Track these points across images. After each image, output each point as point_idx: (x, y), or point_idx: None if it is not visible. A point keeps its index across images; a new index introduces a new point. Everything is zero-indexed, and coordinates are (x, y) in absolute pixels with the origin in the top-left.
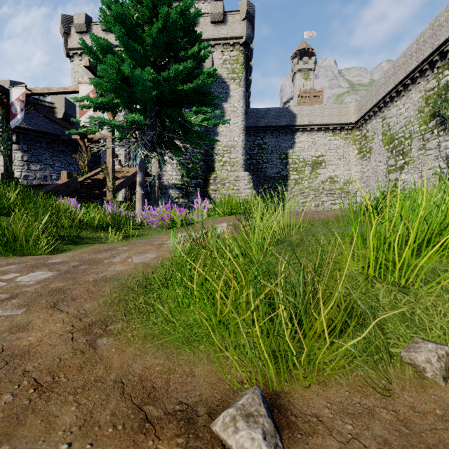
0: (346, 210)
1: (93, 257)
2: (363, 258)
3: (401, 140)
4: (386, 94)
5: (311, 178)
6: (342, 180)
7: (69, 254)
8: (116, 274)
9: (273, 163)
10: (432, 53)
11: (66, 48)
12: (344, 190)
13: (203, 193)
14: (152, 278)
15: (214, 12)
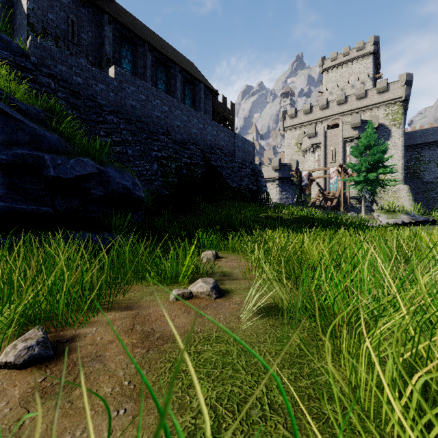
0: None
1: None
2: None
3: None
4: None
5: None
6: None
7: None
8: None
9: (430, 170)
10: None
11: (283, 128)
12: None
13: (371, 200)
14: None
15: (379, 88)
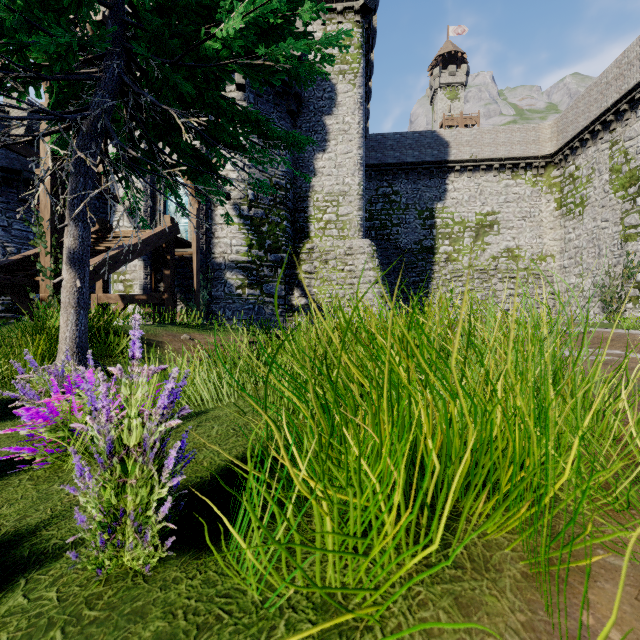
0: None
1: None
2: None
3: None
4: (622, 96)
5: (474, 251)
6: (527, 254)
7: None
8: None
9: (409, 225)
10: None
11: None
12: (533, 271)
13: (288, 279)
14: None
15: None
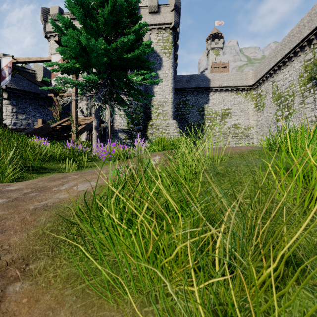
0: (255, 146)
1: (46, 185)
2: (294, 189)
3: (286, 97)
4: (275, 64)
5: (220, 125)
6: (243, 126)
7: (29, 181)
8: (58, 202)
9: (193, 114)
10: (309, 34)
11: (44, 32)
12: (245, 133)
13: (143, 136)
14: (90, 205)
15: (151, 5)
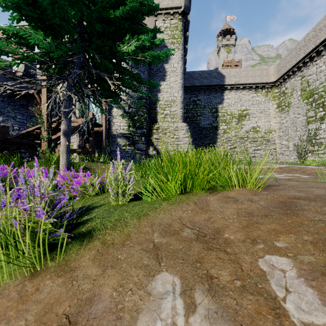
0: None
1: None
2: None
3: (321, 94)
4: (306, 55)
5: (237, 128)
6: (263, 130)
7: None
8: None
9: (205, 116)
10: None
11: None
12: (265, 138)
13: (147, 142)
14: None
15: None
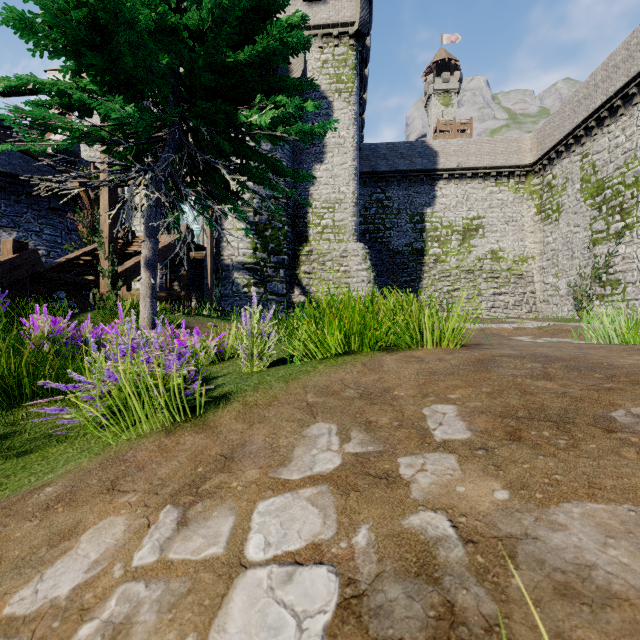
0: None
1: None
2: None
3: (618, 189)
4: (590, 114)
5: (461, 253)
6: (510, 256)
7: None
8: None
9: (400, 229)
10: None
11: None
12: (515, 272)
13: (289, 278)
14: None
15: None
